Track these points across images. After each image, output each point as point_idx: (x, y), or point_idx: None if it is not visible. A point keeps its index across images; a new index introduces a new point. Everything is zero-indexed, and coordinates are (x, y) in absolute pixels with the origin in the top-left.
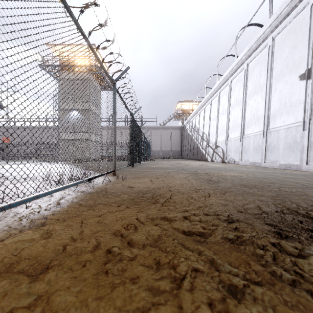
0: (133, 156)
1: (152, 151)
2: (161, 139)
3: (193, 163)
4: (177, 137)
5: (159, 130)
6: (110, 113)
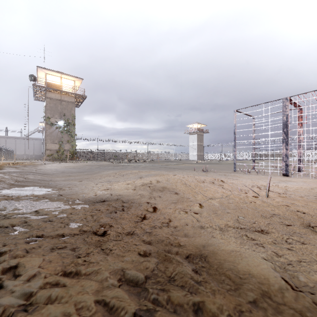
0: None
1: (17, 155)
2: (25, 146)
3: None
4: (39, 145)
5: (23, 140)
6: None
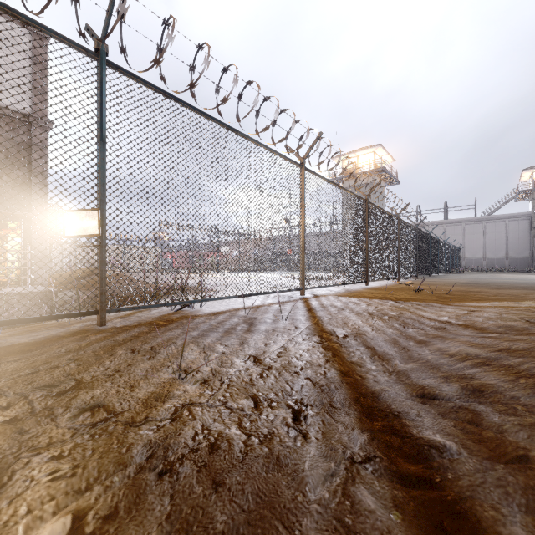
0: (429, 267)
1: (466, 260)
2: (485, 239)
3: (519, 276)
4: (521, 232)
5: (479, 223)
6: (415, 245)
